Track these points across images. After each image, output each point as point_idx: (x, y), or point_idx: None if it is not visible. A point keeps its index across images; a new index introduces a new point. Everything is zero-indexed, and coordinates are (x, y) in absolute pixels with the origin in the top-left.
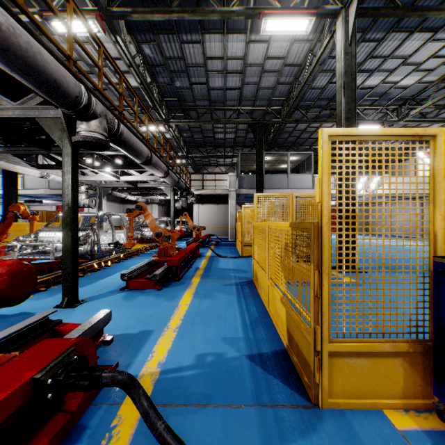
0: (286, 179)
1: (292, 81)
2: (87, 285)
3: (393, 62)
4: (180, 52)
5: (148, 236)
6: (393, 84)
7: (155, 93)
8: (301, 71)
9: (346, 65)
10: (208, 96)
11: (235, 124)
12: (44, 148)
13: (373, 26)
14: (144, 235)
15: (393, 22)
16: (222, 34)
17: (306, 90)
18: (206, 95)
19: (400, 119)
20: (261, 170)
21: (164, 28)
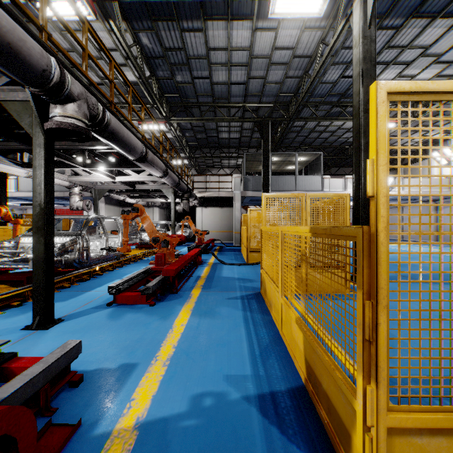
0: (294, 180)
1: (301, 74)
2: (71, 298)
3: (411, 53)
4: (181, 42)
5: (147, 240)
6: (409, 78)
7: (154, 88)
8: (311, 63)
9: (365, 50)
10: (212, 91)
11: (240, 123)
12: (24, 142)
13: (392, 11)
14: (144, 240)
15: (414, 6)
16: (226, 21)
17: (317, 85)
18: (209, 91)
19: (415, 117)
20: (267, 171)
21: (163, 14)
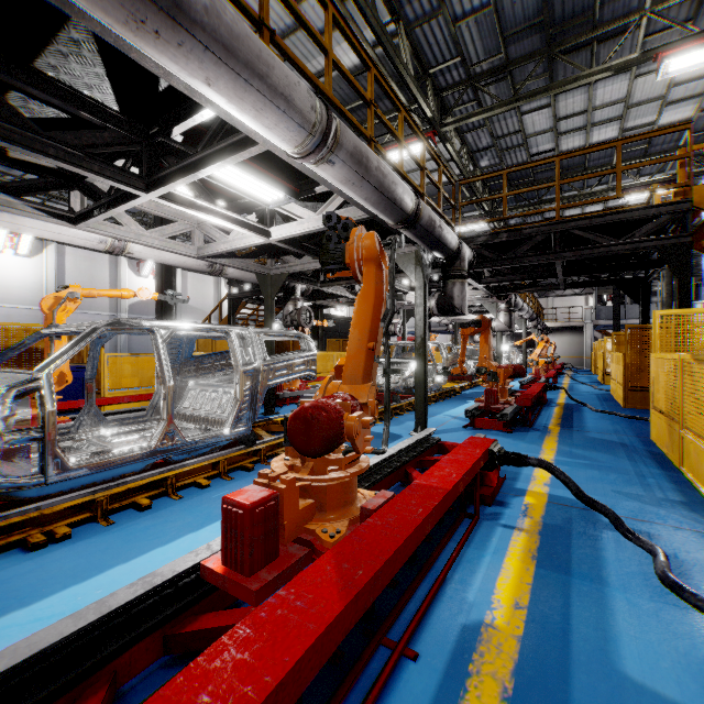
0: (655, 308)
1: None
2: None
3: None
4: None
5: None
6: None
7: None
8: None
9: None
10: None
11: None
12: None
13: None
14: None
15: None
16: None
17: None
18: None
19: None
20: (617, 307)
21: None
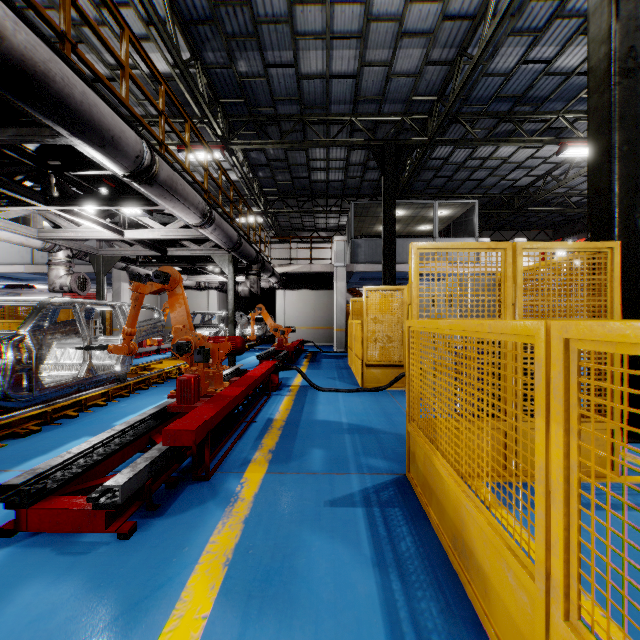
0: None
1: (453, 57)
2: None
3: None
4: None
5: None
6: None
7: (200, 83)
8: (474, 31)
9: None
10: (299, 93)
11: (345, 154)
12: None
13: None
14: None
15: None
16: None
17: (477, 79)
18: (294, 92)
19: None
20: (391, 228)
21: None
